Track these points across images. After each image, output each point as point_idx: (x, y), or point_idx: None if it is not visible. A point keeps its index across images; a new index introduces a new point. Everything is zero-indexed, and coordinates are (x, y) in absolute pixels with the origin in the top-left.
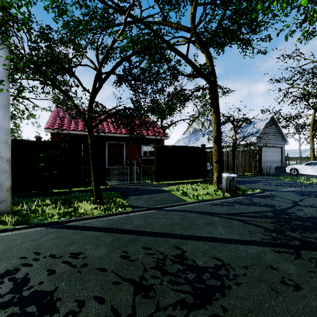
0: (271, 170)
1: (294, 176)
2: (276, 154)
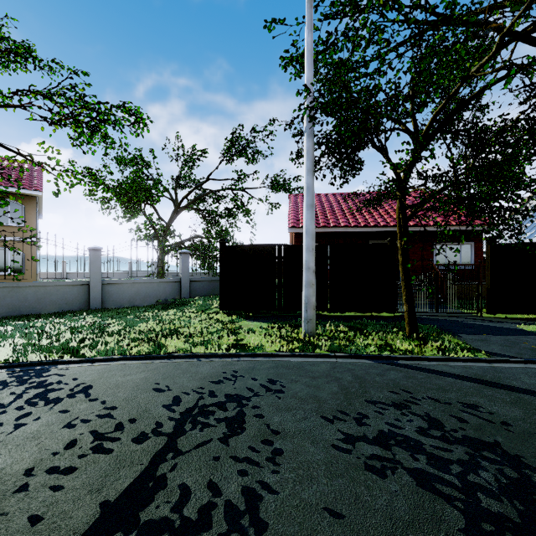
0: None
1: None
2: None
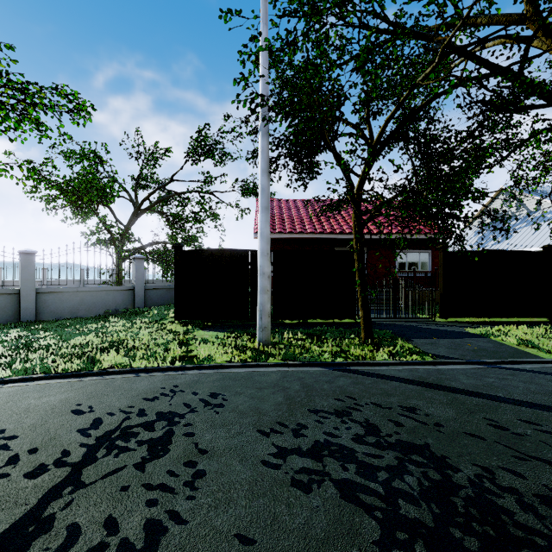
0: None
1: None
2: None
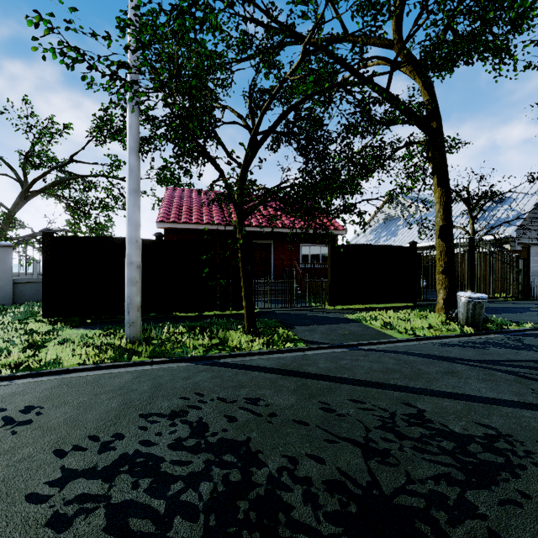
0: None
1: None
2: None
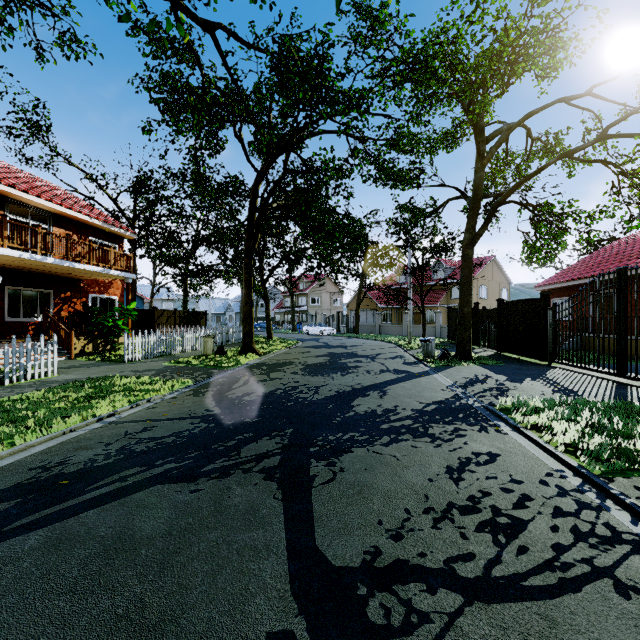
0: None
1: None
2: None
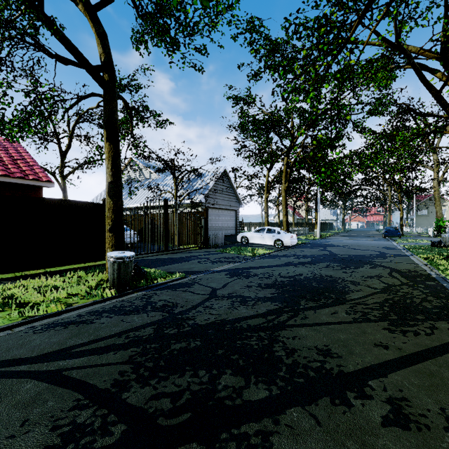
0: (220, 239)
1: (244, 246)
2: (229, 219)
